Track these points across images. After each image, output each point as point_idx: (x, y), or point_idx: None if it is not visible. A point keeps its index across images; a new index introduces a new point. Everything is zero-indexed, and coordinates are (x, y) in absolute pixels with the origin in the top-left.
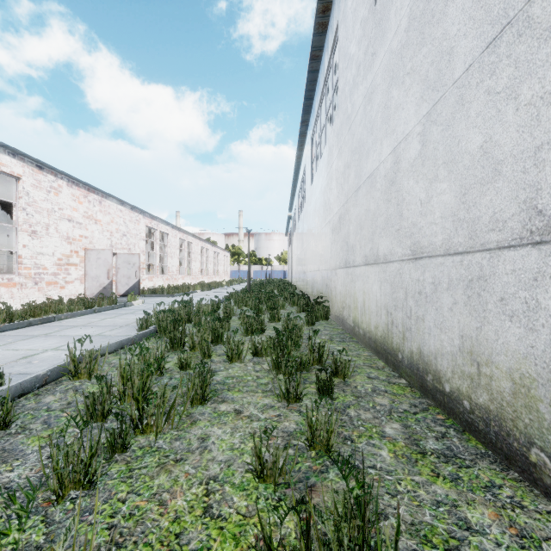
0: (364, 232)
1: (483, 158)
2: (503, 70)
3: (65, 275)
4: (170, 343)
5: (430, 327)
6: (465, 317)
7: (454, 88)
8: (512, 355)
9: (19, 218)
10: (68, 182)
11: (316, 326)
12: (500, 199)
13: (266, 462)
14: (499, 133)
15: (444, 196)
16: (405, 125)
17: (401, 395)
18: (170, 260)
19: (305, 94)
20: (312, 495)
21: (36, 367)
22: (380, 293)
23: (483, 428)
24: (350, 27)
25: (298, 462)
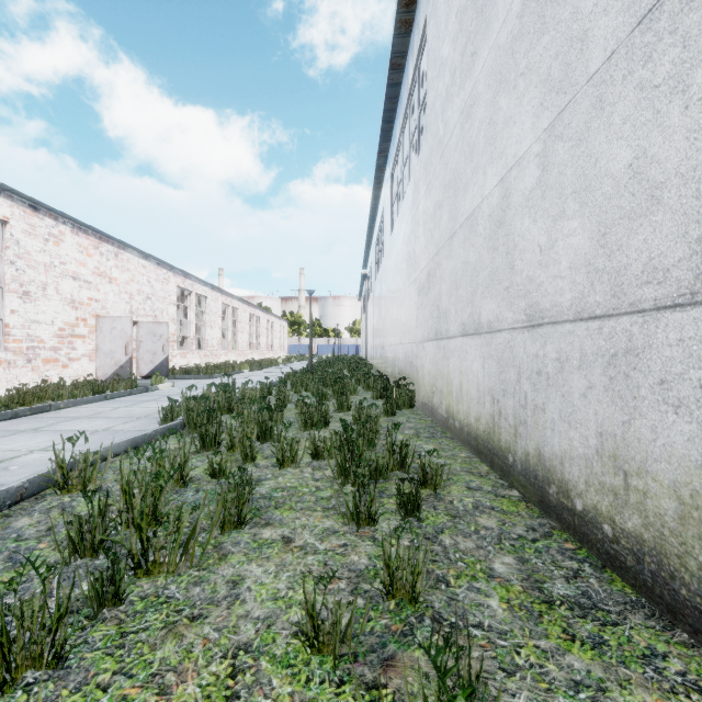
0: (461, 291)
1: (633, 182)
2: (664, 52)
3: (68, 351)
4: (201, 442)
5: (554, 420)
6: (605, 406)
7: (588, 86)
8: (679, 463)
9: (6, 274)
10: (73, 227)
11: (397, 417)
12: (660, 238)
13: (322, 624)
14: (658, 143)
15: (574, 239)
16: (517, 144)
17: (514, 514)
18: (209, 331)
19: (383, 115)
20: (389, 674)
21: (13, 475)
22: (483, 373)
23: (633, 564)
24: (443, 22)
25: (370, 619)
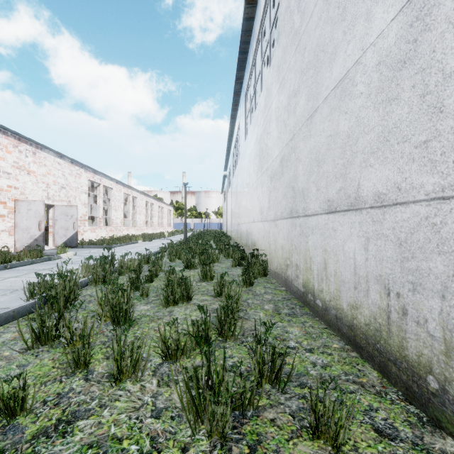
0: (326, 167)
1: None
2: None
3: None
4: (34, 335)
5: None
6: None
7: None
8: None
9: None
10: None
11: (255, 287)
12: None
13: None
14: None
15: None
16: None
17: None
18: (114, 213)
19: (239, 46)
20: None
21: None
22: (366, 255)
23: None
24: None
25: None
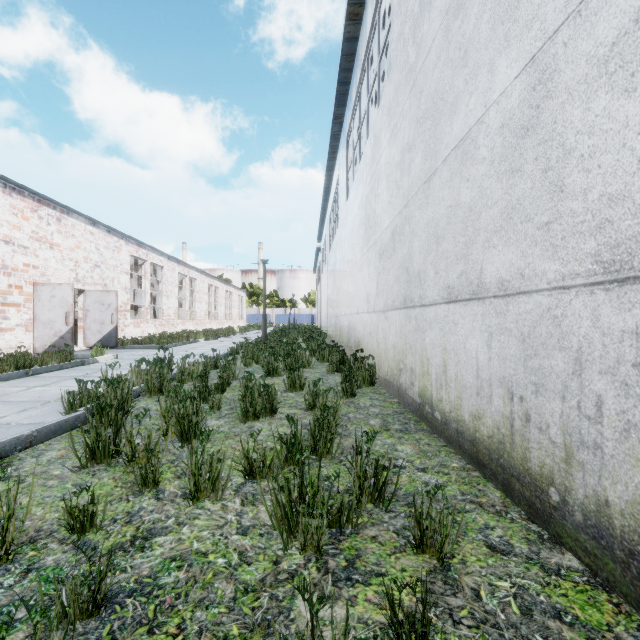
0: (445, 245)
1: None
2: None
3: None
4: (88, 451)
5: None
6: None
7: None
8: None
9: None
10: (4, 187)
11: (358, 398)
12: None
13: None
14: None
15: None
16: None
17: (607, 636)
18: (165, 300)
19: (338, 75)
20: None
21: None
22: (489, 354)
23: None
24: None
25: None
